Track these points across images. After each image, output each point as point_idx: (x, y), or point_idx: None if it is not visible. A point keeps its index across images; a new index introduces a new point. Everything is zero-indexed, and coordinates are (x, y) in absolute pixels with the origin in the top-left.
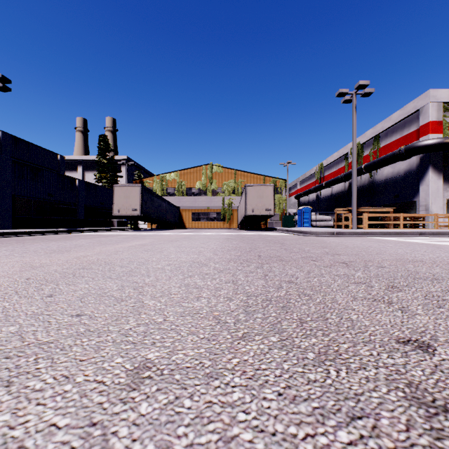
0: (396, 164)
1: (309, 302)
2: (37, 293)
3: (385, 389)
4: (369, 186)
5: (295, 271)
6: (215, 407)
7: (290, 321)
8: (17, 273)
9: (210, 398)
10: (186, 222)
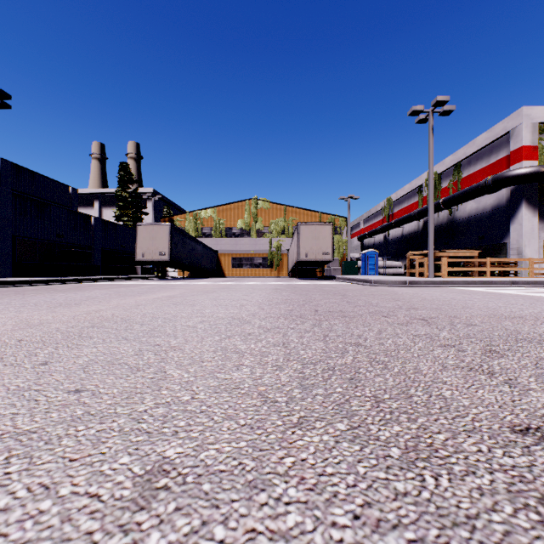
0: (482, 198)
1: (384, 371)
2: (28, 360)
3: (509, 507)
4: (448, 225)
5: (363, 330)
6: (261, 539)
7: (361, 400)
8: (7, 333)
9: (254, 523)
10: (226, 269)
